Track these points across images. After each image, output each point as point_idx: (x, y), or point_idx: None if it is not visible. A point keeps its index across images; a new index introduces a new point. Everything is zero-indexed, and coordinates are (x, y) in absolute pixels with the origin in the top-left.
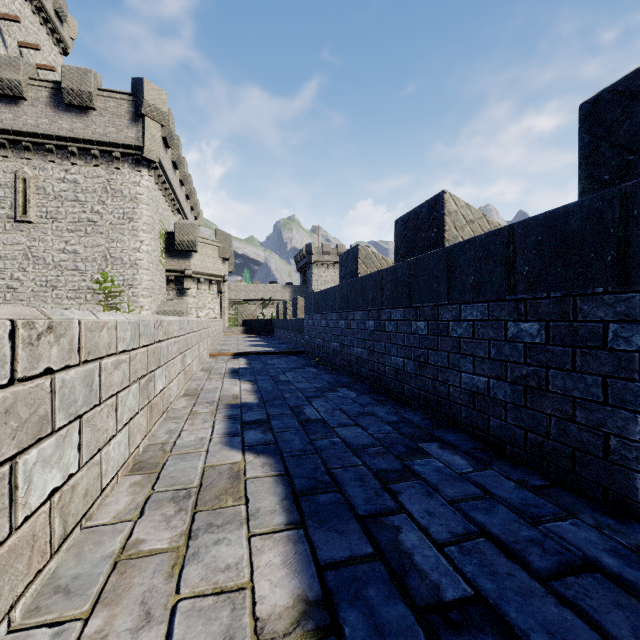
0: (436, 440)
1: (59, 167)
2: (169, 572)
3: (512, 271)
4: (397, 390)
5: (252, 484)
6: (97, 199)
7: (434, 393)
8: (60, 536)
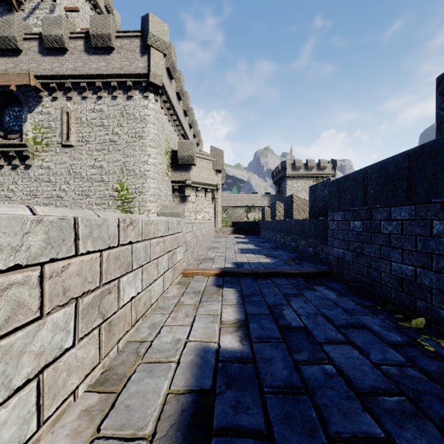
0: None
1: (90, 100)
2: None
3: None
4: None
5: None
6: (116, 123)
7: None
8: None
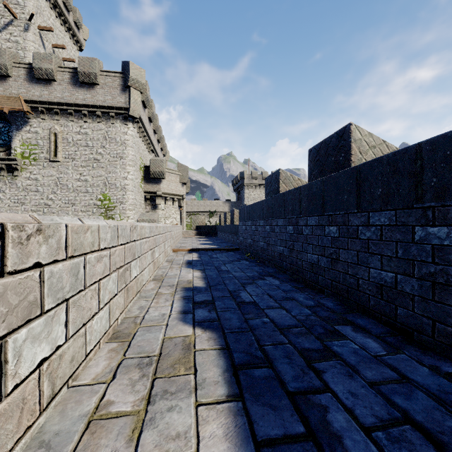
0: (348, 323)
1: (76, 124)
2: (130, 434)
3: (419, 183)
4: (312, 280)
5: (200, 355)
6: (100, 145)
7: (344, 284)
8: (49, 396)
